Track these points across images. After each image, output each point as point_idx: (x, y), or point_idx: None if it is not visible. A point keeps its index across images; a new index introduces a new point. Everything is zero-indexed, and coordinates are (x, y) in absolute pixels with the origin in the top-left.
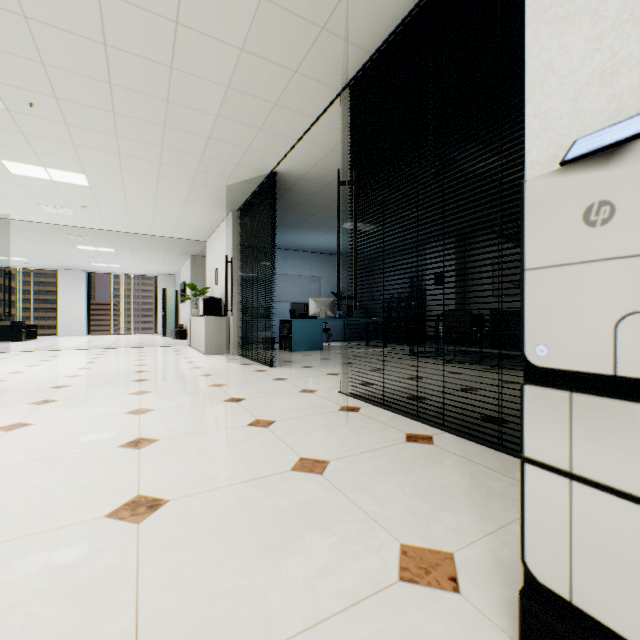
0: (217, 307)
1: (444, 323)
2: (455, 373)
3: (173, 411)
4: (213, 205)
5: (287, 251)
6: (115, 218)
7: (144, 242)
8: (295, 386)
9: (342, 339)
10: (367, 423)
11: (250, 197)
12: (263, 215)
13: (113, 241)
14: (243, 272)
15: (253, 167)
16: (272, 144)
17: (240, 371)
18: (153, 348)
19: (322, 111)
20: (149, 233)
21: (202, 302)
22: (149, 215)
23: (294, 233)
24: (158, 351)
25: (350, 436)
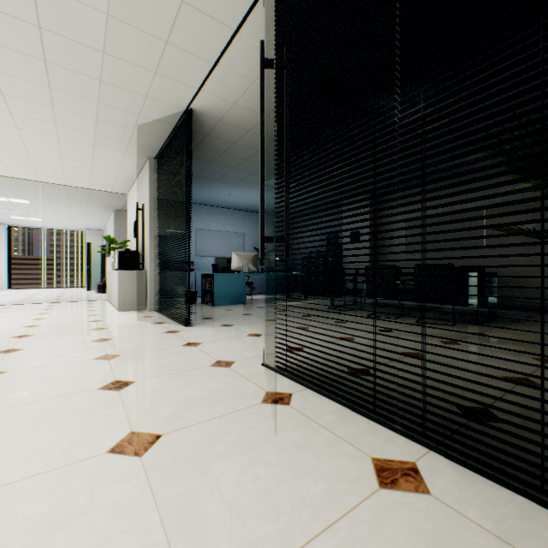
0: (134, 260)
1: (368, 277)
2: (385, 330)
3: (2, 417)
4: (127, 151)
5: (211, 207)
6: (17, 163)
7: (60, 193)
8: (208, 355)
9: (264, 292)
10: (306, 433)
11: (166, 142)
12: (179, 159)
13: (25, 191)
14: (160, 223)
15: (165, 101)
16: (184, 68)
17: (148, 333)
18: (66, 303)
19: (241, 19)
20: (63, 183)
21: (117, 255)
22: (56, 160)
23: (217, 188)
24: (69, 307)
25: (282, 475)
